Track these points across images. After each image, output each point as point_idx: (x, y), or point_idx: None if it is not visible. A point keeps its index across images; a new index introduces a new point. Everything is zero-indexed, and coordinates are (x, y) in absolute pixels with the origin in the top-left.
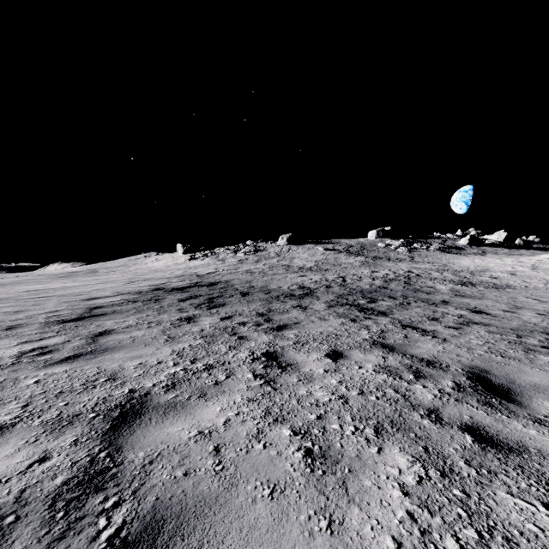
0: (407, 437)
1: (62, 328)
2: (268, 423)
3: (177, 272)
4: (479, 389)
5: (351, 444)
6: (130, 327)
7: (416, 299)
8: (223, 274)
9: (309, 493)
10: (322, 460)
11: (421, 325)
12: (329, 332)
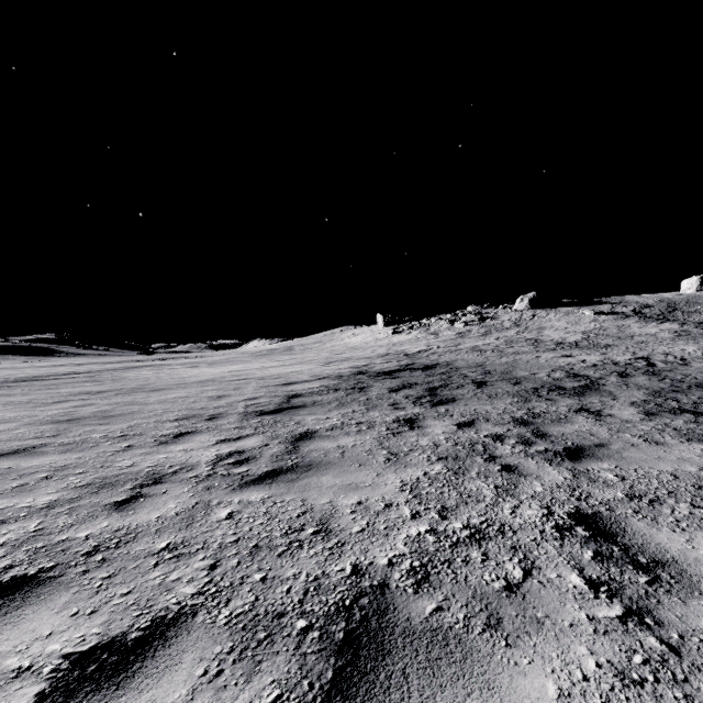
0: None
1: (260, 424)
2: None
3: (380, 350)
4: None
5: None
6: (335, 429)
7: None
8: (439, 352)
9: None
10: None
11: None
12: (694, 476)
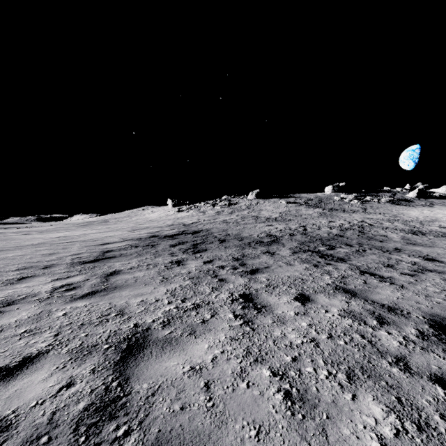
0: (378, 385)
1: (83, 268)
2: (250, 362)
3: (168, 222)
4: (443, 338)
5: (326, 389)
6: (133, 268)
7: (370, 247)
8: (204, 223)
9: (291, 437)
10: (301, 403)
11: (378, 271)
12: (296, 276)
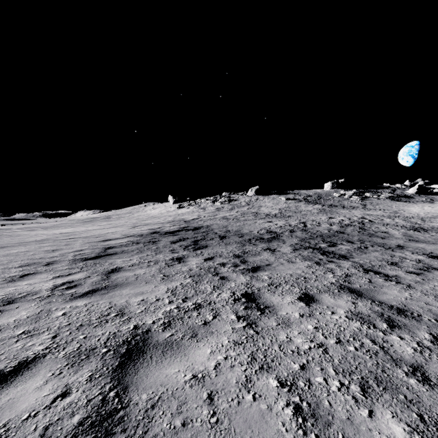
0: (396, 400)
1: (84, 265)
2: (255, 370)
3: (169, 218)
4: None
5: (339, 403)
6: (134, 265)
7: (372, 244)
8: (204, 220)
9: None
10: (313, 420)
11: (382, 270)
12: (298, 274)
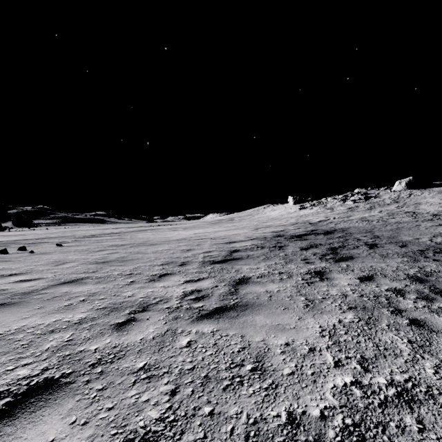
0: None
1: (212, 270)
2: None
3: (291, 220)
4: None
5: None
6: (263, 276)
7: None
8: (335, 222)
9: None
10: None
11: None
12: None
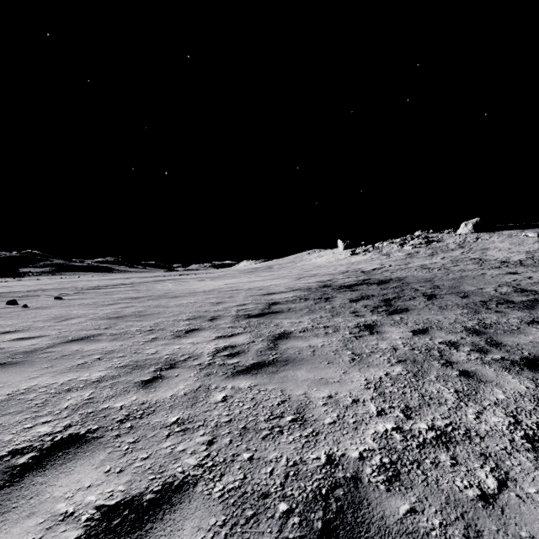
0: None
1: (247, 324)
2: None
3: (340, 268)
4: None
5: None
6: (307, 331)
7: None
8: (391, 270)
9: None
10: None
11: None
12: None
